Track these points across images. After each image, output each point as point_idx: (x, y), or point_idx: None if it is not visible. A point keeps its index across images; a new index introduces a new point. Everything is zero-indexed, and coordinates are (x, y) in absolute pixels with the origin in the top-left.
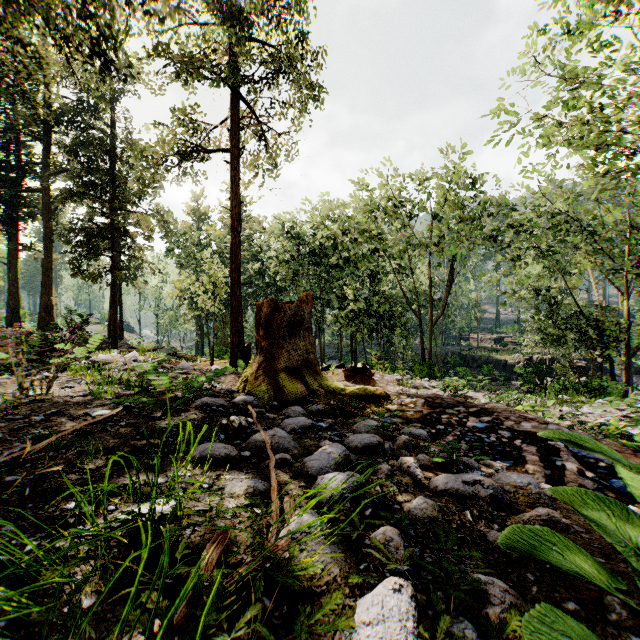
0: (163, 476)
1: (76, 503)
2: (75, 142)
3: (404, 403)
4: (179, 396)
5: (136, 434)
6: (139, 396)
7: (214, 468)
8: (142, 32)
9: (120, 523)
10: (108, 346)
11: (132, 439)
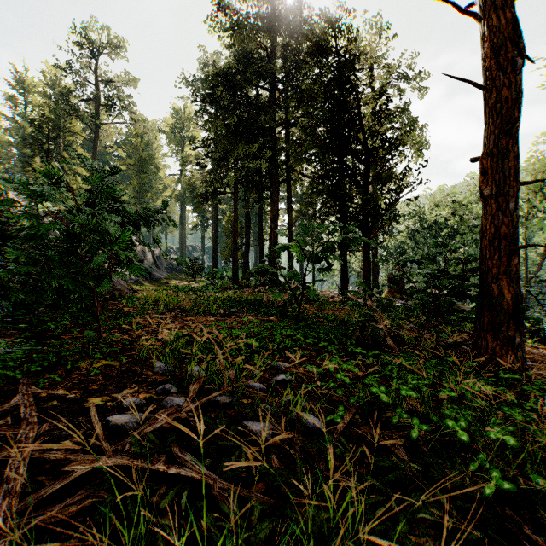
0: None
1: None
2: None
3: None
4: None
5: None
6: None
7: None
8: None
9: None
10: None
11: None
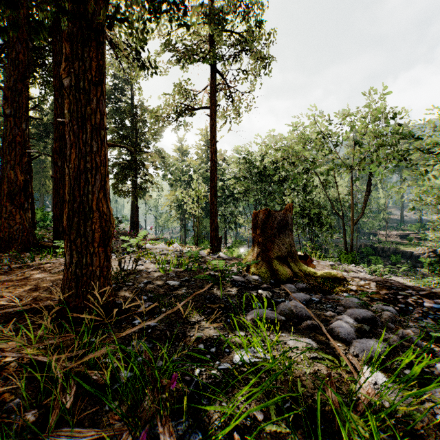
0: (242, 330)
1: (203, 345)
2: (112, 111)
3: (360, 284)
4: (212, 274)
5: (204, 299)
6: (187, 273)
7: (269, 327)
8: (154, 37)
9: (241, 362)
10: (131, 237)
11: (205, 303)
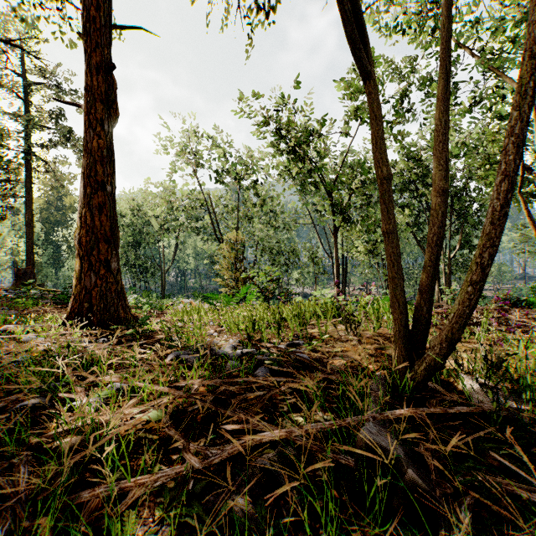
0: None
1: None
2: None
3: None
4: None
5: None
6: None
7: None
8: None
9: None
10: None
11: None
